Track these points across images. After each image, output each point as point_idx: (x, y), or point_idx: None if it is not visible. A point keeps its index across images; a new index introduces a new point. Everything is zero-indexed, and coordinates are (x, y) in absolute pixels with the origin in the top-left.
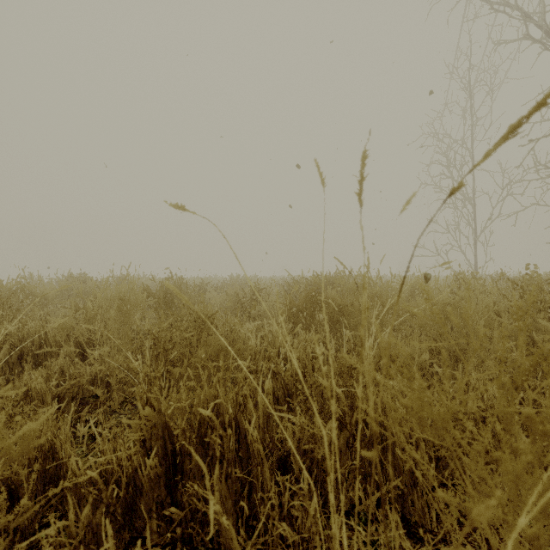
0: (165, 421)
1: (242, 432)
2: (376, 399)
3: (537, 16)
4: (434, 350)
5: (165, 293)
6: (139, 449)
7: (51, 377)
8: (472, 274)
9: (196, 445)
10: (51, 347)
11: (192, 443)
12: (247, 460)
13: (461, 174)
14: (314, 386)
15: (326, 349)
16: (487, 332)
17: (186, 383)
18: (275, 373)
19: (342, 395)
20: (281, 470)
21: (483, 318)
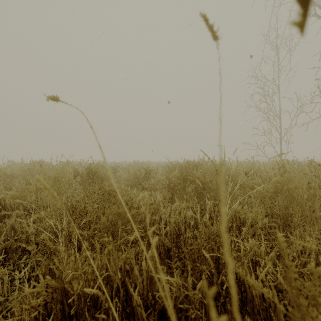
0: (63, 287)
1: (129, 293)
2: (237, 262)
3: (320, 3)
4: (269, 214)
5: (88, 173)
6: (41, 311)
7: (2, 233)
8: (287, 161)
9: (89, 307)
10: (9, 210)
11: (85, 306)
12: (133, 314)
13: (272, 100)
14: (187, 245)
15: (194, 212)
16: (310, 203)
17: (83, 253)
18: (158, 234)
19: (210, 259)
20: (161, 319)
21: (306, 193)
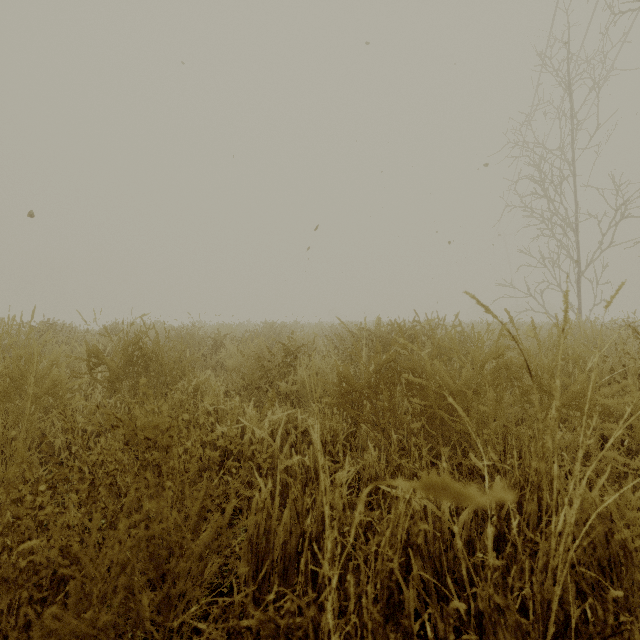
0: None
1: None
2: None
3: None
4: None
5: (131, 358)
6: None
7: None
8: None
9: None
10: None
11: None
12: None
13: (561, 191)
14: None
15: None
16: None
17: None
18: None
19: None
20: None
21: None
